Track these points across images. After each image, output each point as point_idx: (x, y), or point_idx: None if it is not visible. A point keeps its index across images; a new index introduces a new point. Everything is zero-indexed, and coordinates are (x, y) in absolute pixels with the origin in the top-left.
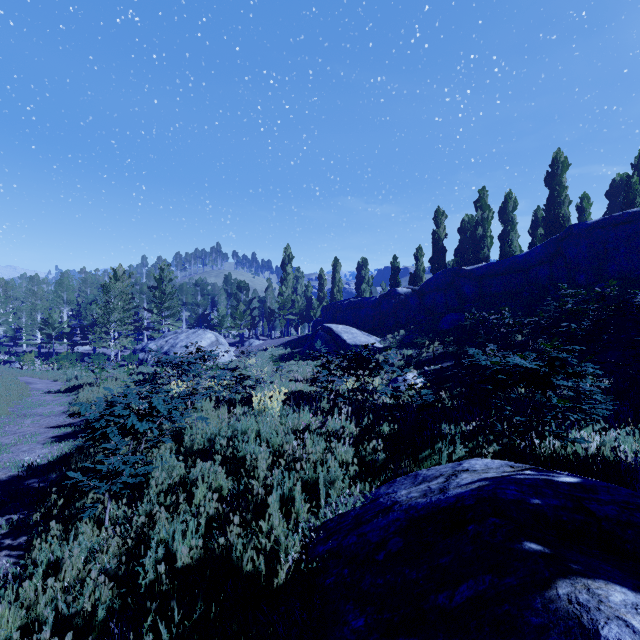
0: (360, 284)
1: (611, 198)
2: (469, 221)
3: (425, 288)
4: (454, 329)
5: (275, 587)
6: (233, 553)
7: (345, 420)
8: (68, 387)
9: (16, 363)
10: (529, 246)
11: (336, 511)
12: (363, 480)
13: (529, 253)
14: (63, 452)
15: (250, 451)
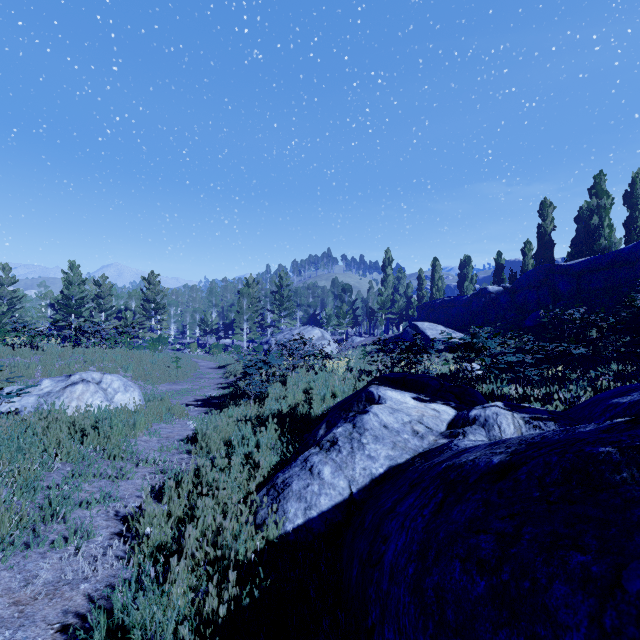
0: (462, 282)
1: None
2: (589, 208)
3: (517, 286)
4: (537, 326)
5: (312, 418)
6: (298, 408)
7: None
8: (220, 365)
9: (185, 350)
10: None
11: None
12: None
13: (636, 245)
14: (225, 393)
15: (315, 382)
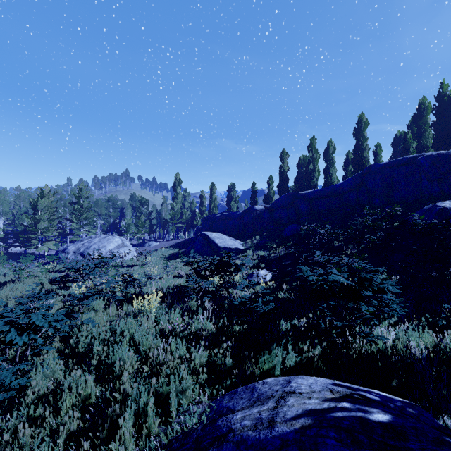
0: (230, 201)
1: (394, 147)
2: (304, 159)
3: (274, 206)
4: (293, 236)
5: None
6: None
7: (208, 317)
8: None
9: None
10: (343, 177)
11: (184, 424)
12: (212, 386)
13: (343, 183)
14: None
15: (119, 358)
